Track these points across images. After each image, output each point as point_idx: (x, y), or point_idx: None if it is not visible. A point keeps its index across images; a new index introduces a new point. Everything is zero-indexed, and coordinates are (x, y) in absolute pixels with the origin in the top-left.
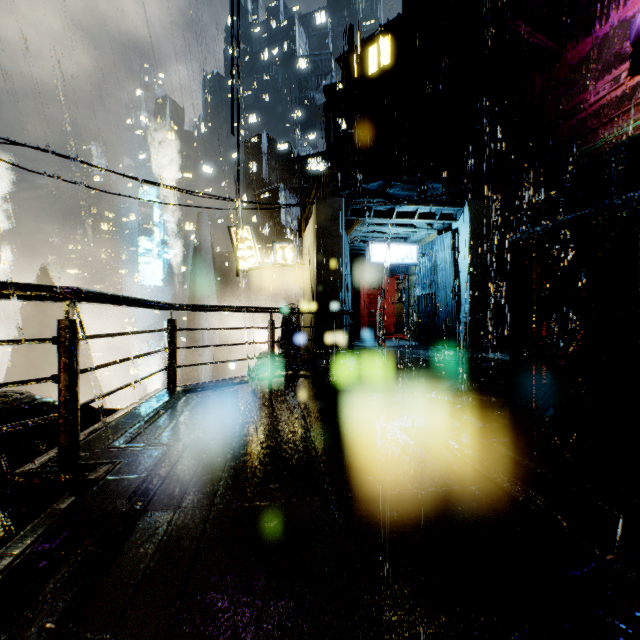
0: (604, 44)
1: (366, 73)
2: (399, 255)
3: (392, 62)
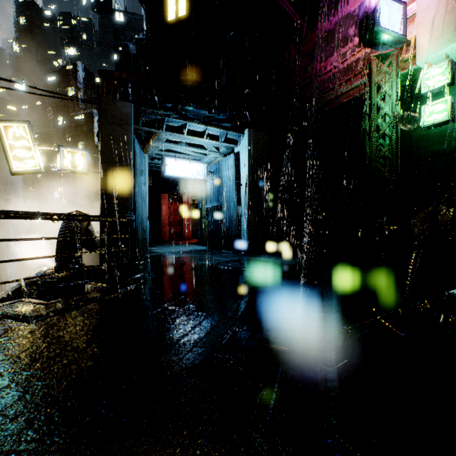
0: (336, 29)
1: (166, 19)
2: (191, 171)
3: (187, 14)
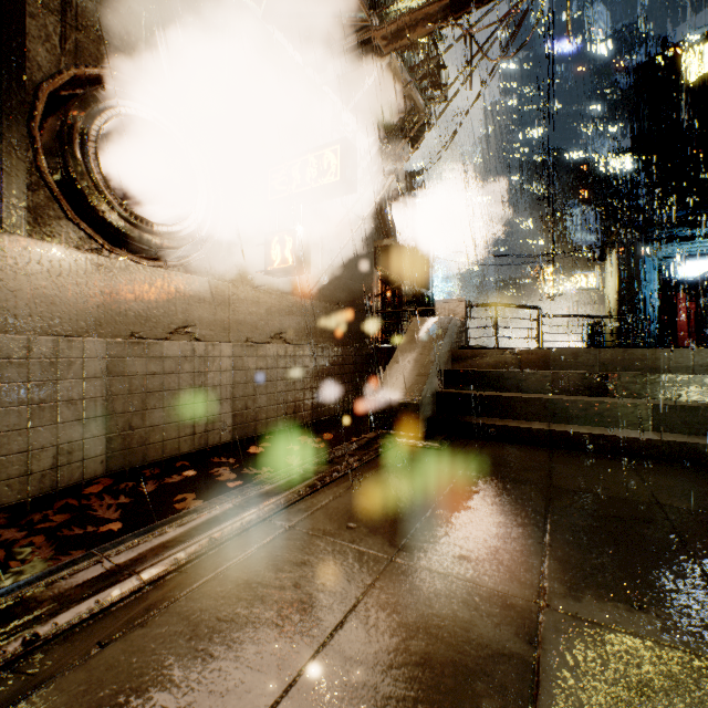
0: None
1: (683, 84)
2: None
3: None
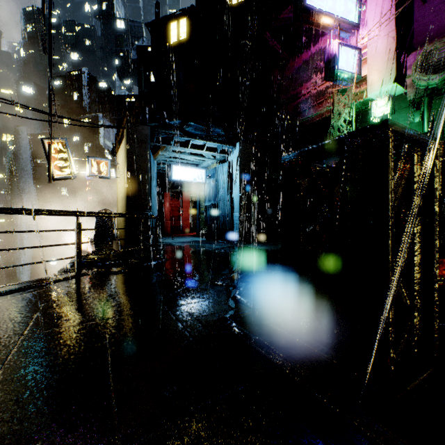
0: (311, 60)
1: (169, 41)
2: (193, 176)
3: (188, 38)
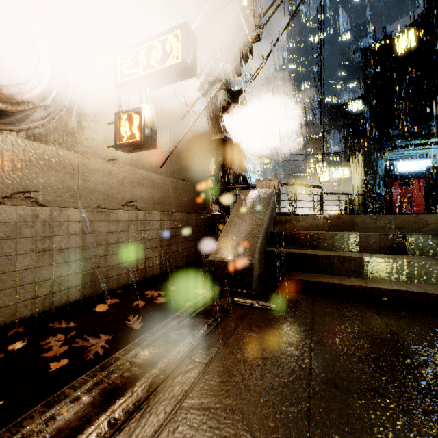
0: None
1: (396, 55)
2: (417, 166)
3: (417, 44)
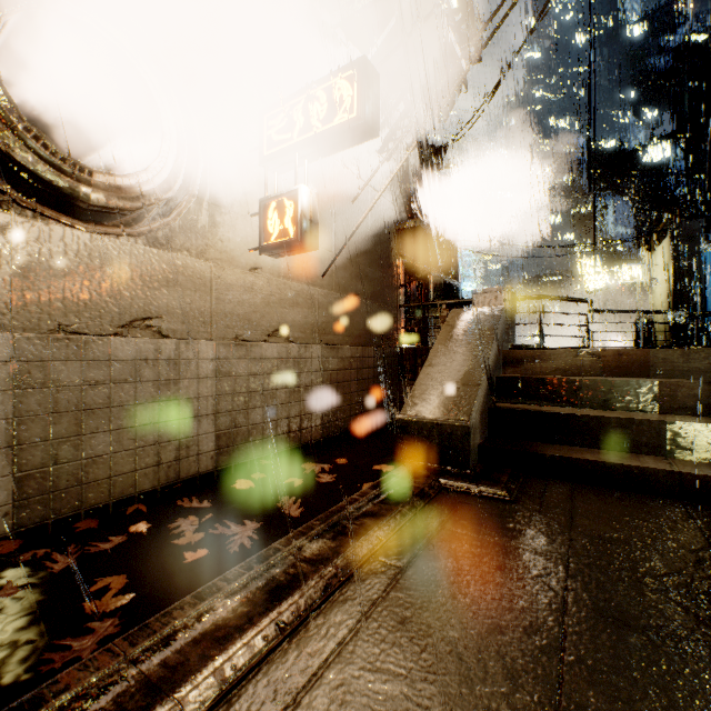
0: None
1: None
2: None
3: None
